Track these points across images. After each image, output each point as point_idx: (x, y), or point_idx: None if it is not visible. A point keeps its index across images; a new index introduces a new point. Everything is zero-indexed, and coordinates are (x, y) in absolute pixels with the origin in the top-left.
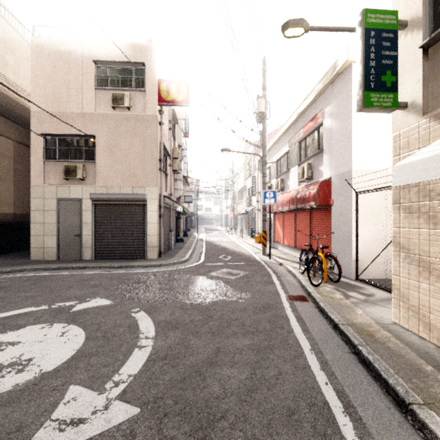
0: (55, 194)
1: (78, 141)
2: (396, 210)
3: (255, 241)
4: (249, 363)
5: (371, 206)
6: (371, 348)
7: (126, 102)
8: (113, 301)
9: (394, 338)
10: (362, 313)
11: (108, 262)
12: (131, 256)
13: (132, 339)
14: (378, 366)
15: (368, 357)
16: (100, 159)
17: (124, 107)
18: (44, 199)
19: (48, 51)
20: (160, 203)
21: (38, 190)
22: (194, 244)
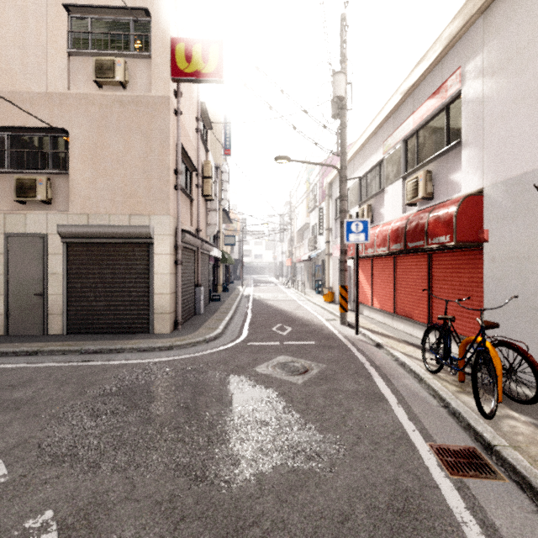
0: (2, 226)
1: (40, 140)
2: None
3: (324, 300)
4: None
5: None
6: None
7: (118, 74)
8: (9, 469)
9: None
10: None
11: (85, 340)
12: (127, 328)
13: None
14: None
15: None
16: (75, 169)
17: (116, 83)
18: None
19: None
20: (176, 242)
21: None
22: (236, 304)
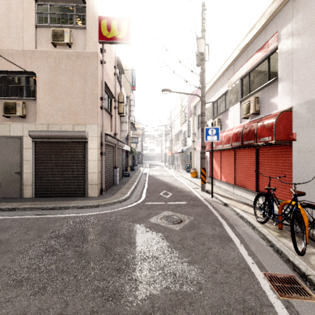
0: None
1: (19, 79)
2: None
3: (191, 176)
4: None
5: None
6: None
7: (66, 39)
8: None
9: None
10: None
11: (45, 201)
12: (72, 193)
13: None
14: None
15: None
16: (40, 97)
17: (65, 44)
18: None
19: None
20: (101, 141)
21: None
22: (138, 178)
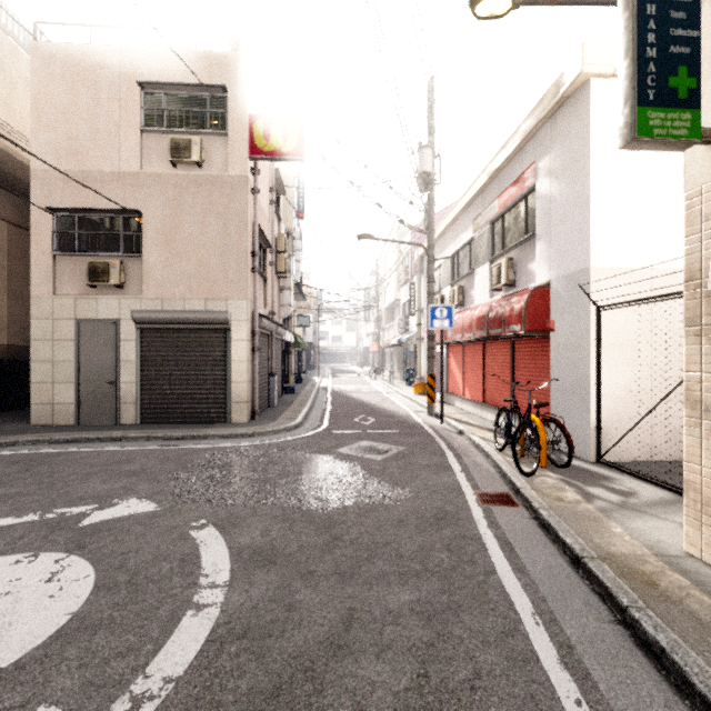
0: (72, 311)
1: (112, 222)
2: (692, 337)
3: (415, 392)
4: (413, 647)
5: (624, 332)
6: (657, 613)
7: (194, 154)
8: (160, 505)
9: (697, 590)
10: (623, 533)
11: (163, 428)
12: (203, 417)
13: (184, 588)
14: (683, 661)
15: (658, 639)
16: (149, 252)
17: (192, 162)
18: (53, 321)
19: (61, 67)
20: (253, 328)
21: (43, 304)
22: (313, 396)
